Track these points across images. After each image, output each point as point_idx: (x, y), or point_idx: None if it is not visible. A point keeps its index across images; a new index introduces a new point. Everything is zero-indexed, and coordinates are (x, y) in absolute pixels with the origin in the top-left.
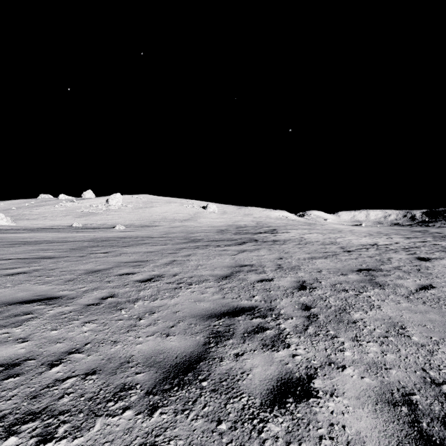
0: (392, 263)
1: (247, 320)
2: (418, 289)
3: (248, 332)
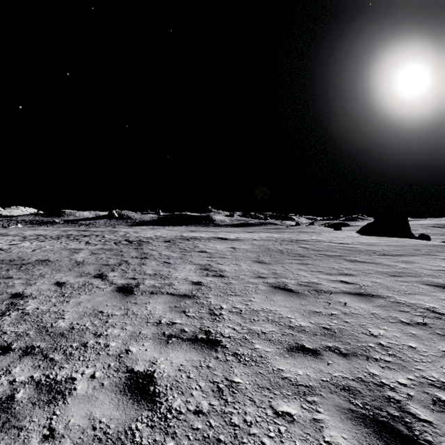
0: (4, 247)
1: (2, 262)
2: (33, 250)
3: (11, 262)
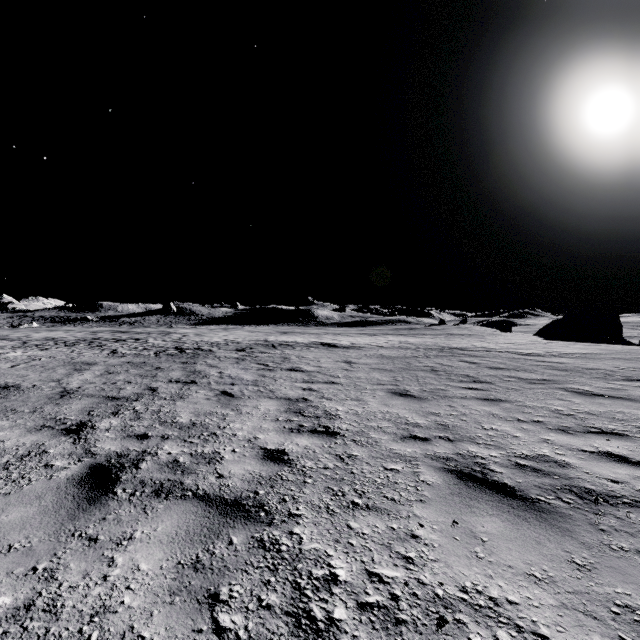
0: None
1: None
2: (14, 366)
3: None
